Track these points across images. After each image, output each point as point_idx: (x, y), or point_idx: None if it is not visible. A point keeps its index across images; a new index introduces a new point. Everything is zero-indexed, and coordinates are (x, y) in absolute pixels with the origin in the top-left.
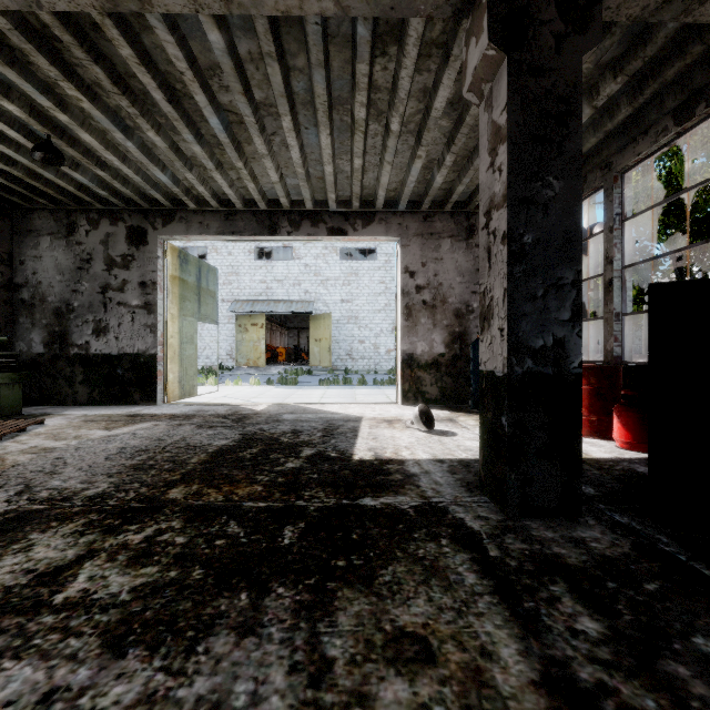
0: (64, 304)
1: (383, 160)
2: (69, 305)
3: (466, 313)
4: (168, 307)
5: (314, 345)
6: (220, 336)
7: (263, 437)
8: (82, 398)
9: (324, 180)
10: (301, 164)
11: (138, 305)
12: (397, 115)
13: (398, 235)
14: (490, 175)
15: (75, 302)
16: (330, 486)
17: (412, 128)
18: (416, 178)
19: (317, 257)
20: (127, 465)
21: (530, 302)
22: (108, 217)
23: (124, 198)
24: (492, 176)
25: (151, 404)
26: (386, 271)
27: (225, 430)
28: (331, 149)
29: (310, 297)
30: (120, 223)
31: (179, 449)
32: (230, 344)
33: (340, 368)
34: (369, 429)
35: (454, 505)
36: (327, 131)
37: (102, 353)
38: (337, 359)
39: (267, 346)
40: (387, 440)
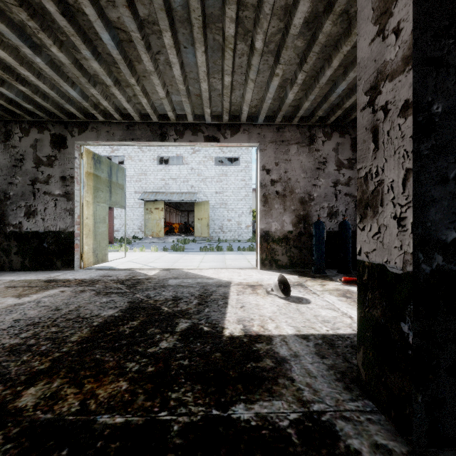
0: (2, 193)
1: (247, 78)
2: (6, 194)
3: (308, 200)
4: (83, 196)
5: (197, 222)
6: (133, 216)
7: (147, 306)
8: (16, 265)
9: (201, 97)
10: (182, 81)
11: (59, 194)
12: (261, 32)
13: (258, 142)
14: (378, 45)
15: (11, 191)
16: (199, 381)
17: (272, 48)
18: (273, 94)
19: (199, 163)
20: (5, 346)
21: (440, 185)
22: (36, 127)
23: (48, 111)
24: (380, 45)
25: (69, 269)
26: (246, 172)
27: (117, 298)
28: (205, 66)
29: (194, 190)
30: (45, 131)
31: (67, 322)
32: (140, 222)
33: (214, 238)
34: (237, 296)
35: (339, 419)
36: (202, 48)
37: (32, 230)
38: (213, 232)
39: (167, 223)
40: (253, 309)
